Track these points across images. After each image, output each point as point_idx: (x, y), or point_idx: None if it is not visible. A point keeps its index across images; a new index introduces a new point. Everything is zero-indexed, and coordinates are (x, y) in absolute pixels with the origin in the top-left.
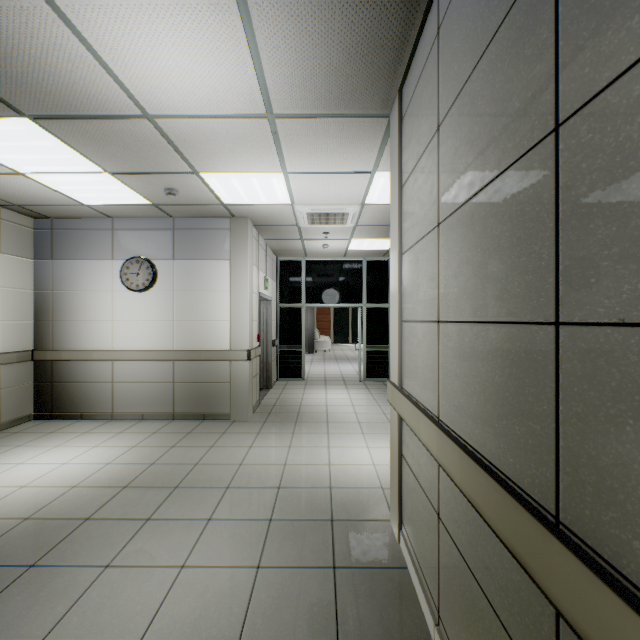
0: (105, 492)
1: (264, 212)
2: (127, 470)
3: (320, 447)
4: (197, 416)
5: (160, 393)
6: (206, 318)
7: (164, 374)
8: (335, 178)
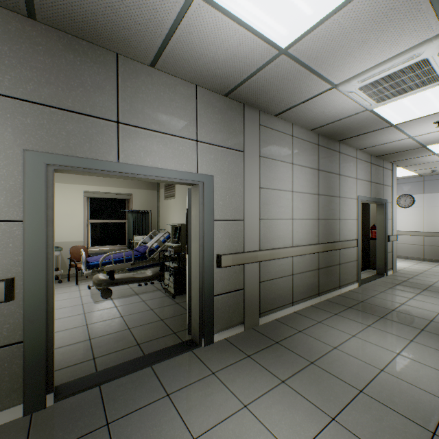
0: (419, 270)
1: None
2: (420, 268)
3: None
4: (436, 261)
5: (415, 249)
6: None
7: (417, 241)
8: None
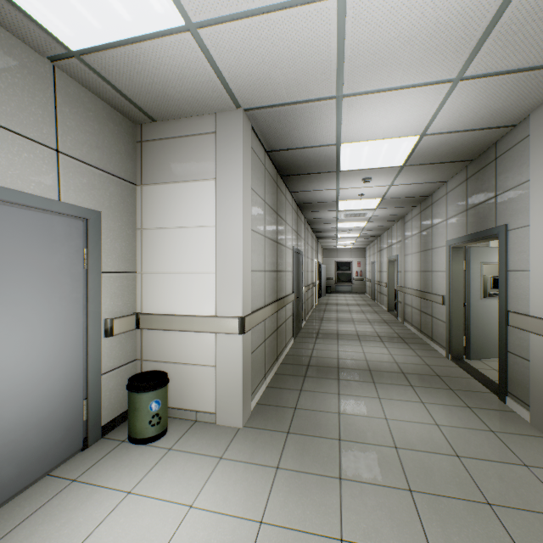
0: None
1: None
2: None
3: None
4: None
5: None
6: None
7: None
8: None
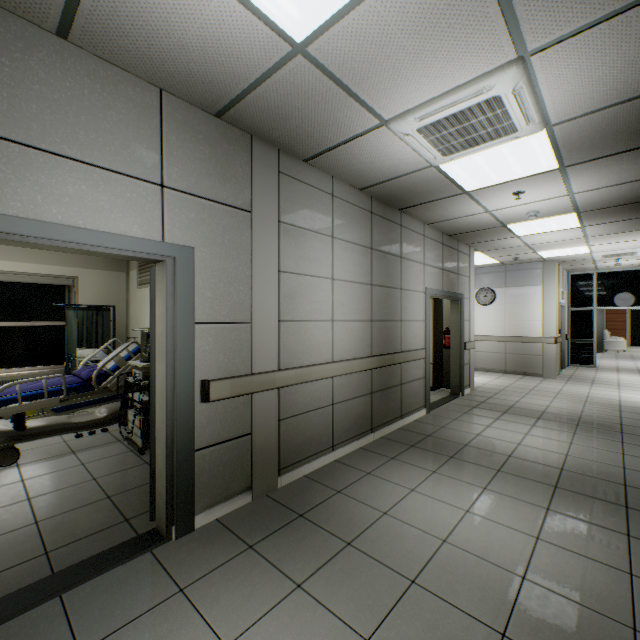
0: (500, 386)
1: (567, 257)
2: (502, 383)
3: (612, 391)
4: (520, 373)
5: (497, 359)
6: (525, 319)
7: (499, 349)
8: (623, 243)
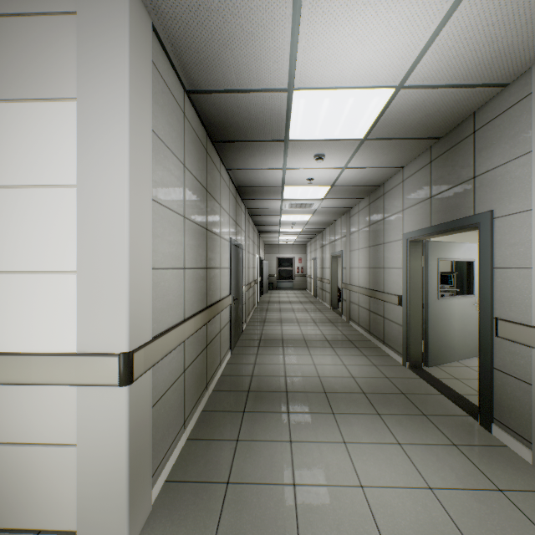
0: None
1: None
2: None
3: None
4: None
5: None
6: None
7: None
8: None
